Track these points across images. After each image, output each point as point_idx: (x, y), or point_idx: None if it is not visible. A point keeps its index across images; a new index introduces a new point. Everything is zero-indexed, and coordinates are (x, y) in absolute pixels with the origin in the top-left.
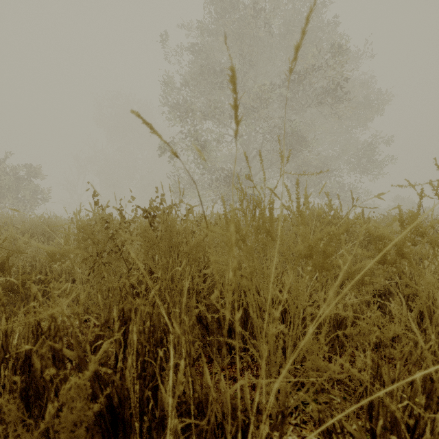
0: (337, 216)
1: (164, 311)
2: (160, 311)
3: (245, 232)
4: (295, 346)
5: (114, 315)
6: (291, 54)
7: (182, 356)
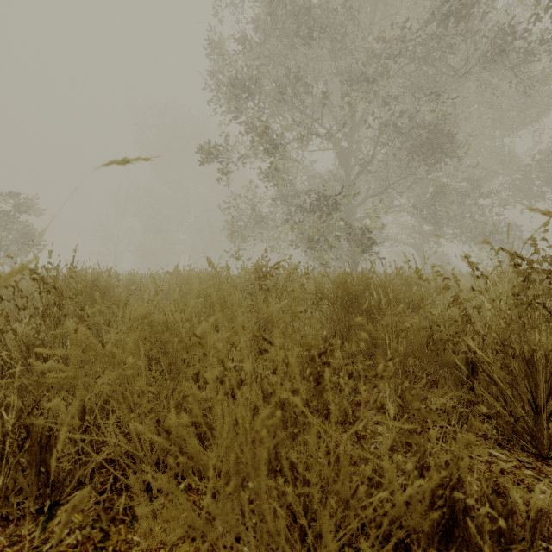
0: None
1: None
2: None
3: None
4: None
5: None
6: None
7: None
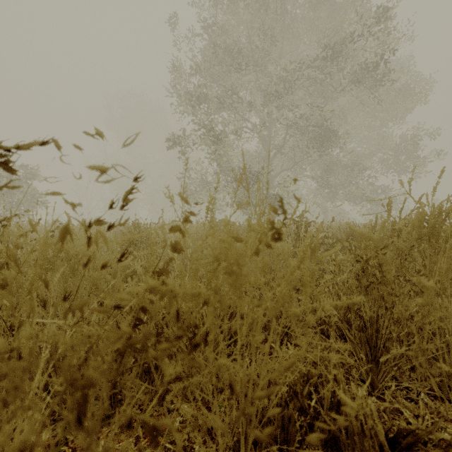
0: None
1: None
2: None
3: None
4: None
5: None
6: (320, 33)
7: None
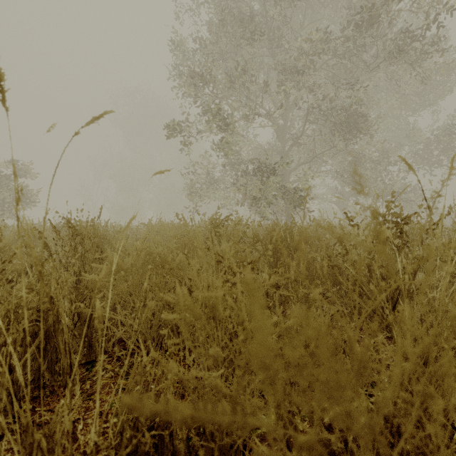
0: None
1: None
2: None
3: None
4: None
5: None
6: (346, 1)
7: None
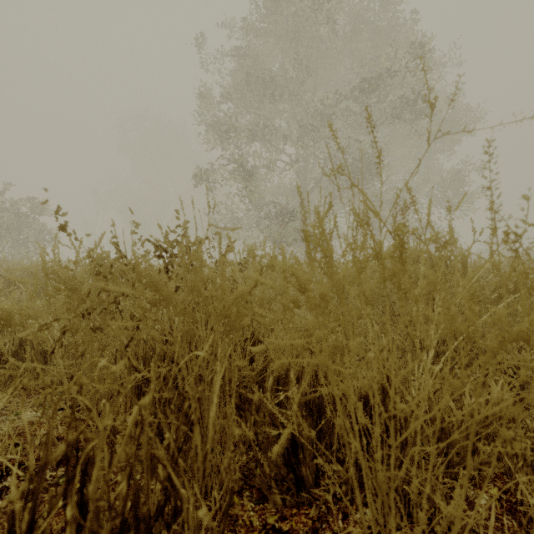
0: (458, 255)
1: (163, 454)
2: (155, 453)
3: (343, 275)
4: (410, 477)
5: (56, 457)
6: (360, 59)
7: (214, 494)
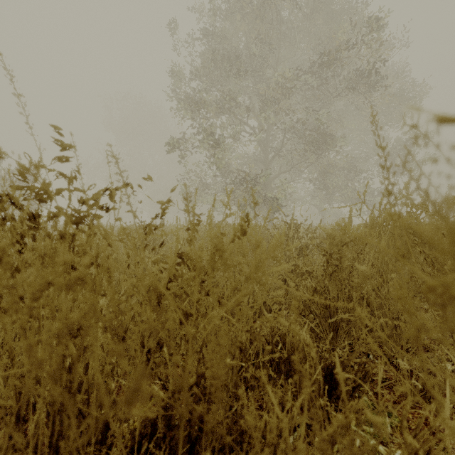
0: None
1: None
2: None
3: None
4: None
5: None
6: (317, 39)
7: None
